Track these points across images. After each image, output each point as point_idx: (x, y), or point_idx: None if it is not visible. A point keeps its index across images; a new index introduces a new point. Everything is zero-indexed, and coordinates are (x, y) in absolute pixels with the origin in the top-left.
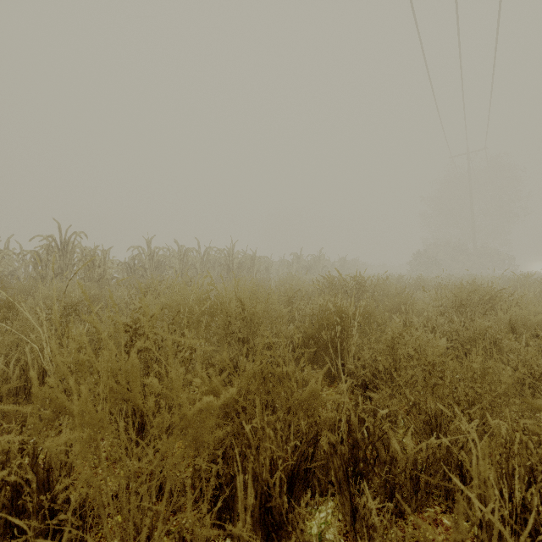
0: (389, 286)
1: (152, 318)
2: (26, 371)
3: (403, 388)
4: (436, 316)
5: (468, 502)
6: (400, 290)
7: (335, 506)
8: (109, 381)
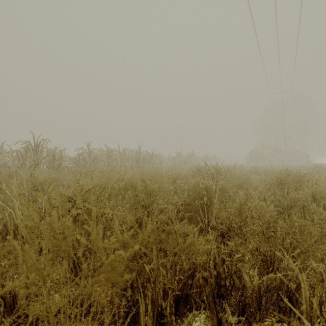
0: (235, 172)
1: (86, 192)
2: (7, 226)
3: (249, 238)
4: (266, 190)
5: (294, 315)
6: (242, 175)
7: (206, 317)
8: (51, 238)
